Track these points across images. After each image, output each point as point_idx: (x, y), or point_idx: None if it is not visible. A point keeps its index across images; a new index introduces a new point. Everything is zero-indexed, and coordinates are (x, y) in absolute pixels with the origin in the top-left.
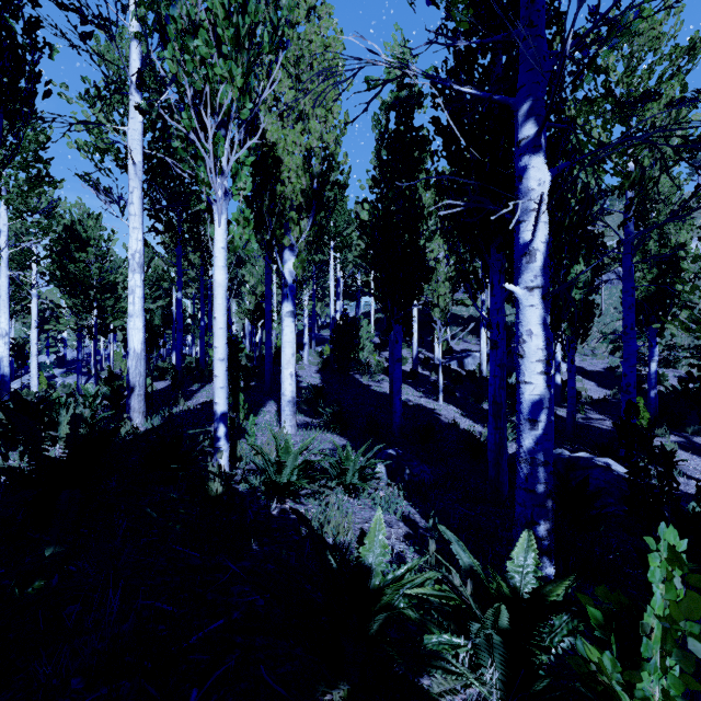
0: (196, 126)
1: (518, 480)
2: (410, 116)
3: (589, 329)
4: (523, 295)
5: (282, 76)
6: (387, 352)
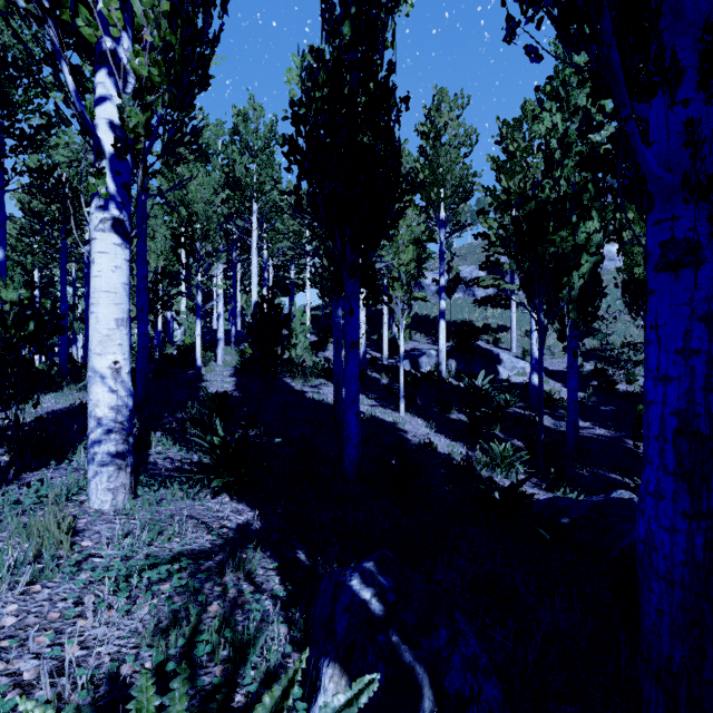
0: None
1: None
2: None
3: (597, 311)
4: None
5: None
6: (326, 351)
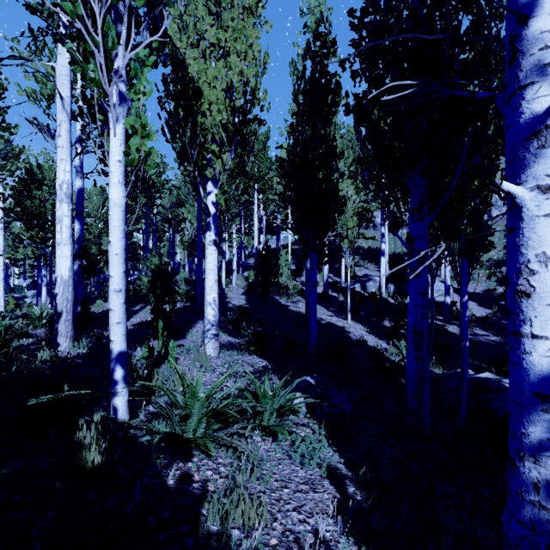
0: (82, 12)
1: (519, 484)
2: (324, 64)
3: (480, 257)
4: (529, 199)
5: (203, 13)
6: (301, 276)
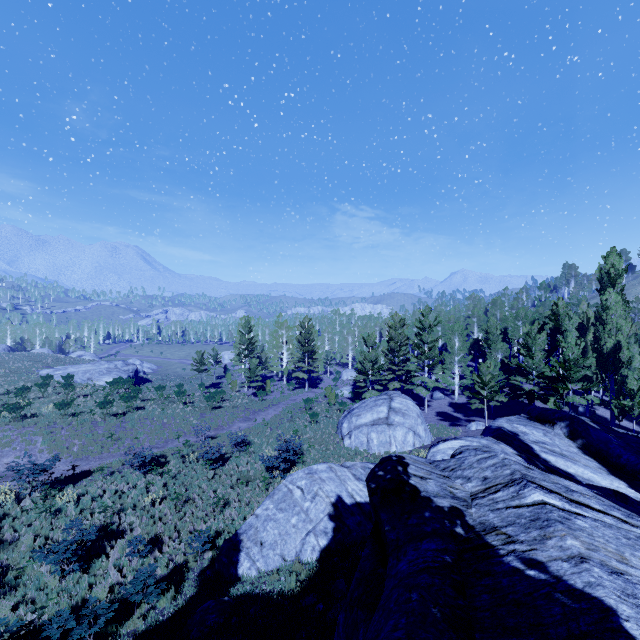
0: None
1: None
2: None
3: None
4: None
5: None
6: None
